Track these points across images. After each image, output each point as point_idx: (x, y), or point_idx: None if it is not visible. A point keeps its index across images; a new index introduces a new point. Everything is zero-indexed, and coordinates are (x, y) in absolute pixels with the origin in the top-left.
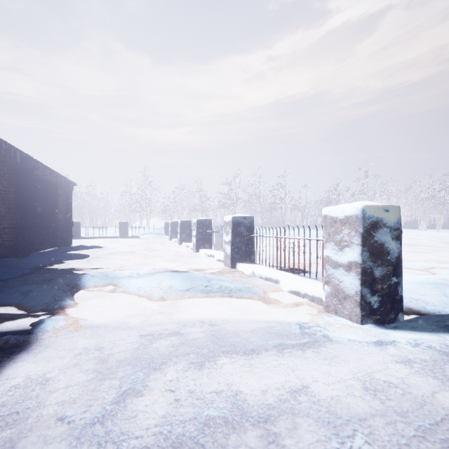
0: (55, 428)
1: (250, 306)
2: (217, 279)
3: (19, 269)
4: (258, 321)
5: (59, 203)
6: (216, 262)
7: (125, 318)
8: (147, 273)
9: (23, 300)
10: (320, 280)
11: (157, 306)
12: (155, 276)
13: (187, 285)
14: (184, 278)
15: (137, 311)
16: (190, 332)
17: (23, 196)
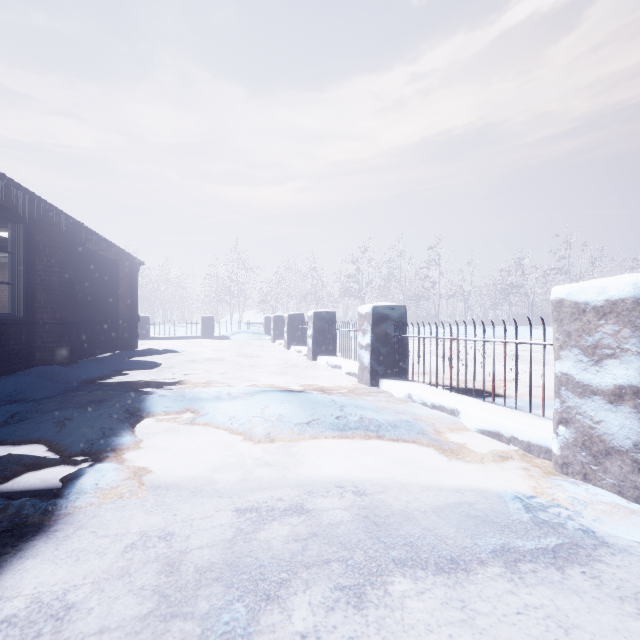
0: None
1: (417, 456)
2: (353, 406)
3: (62, 382)
4: (440, 489)
5: (120, 290)
6: (345, 377)
7: (211, 472)
8: (243, 394)
9: (57, 434)
10: (525, 411)
11: (261, 450)
12: (255, 398)
13: (307, 416)
14: (301, 404)
15: (230, 460)
16: (323, 507)
17: (70, 279)
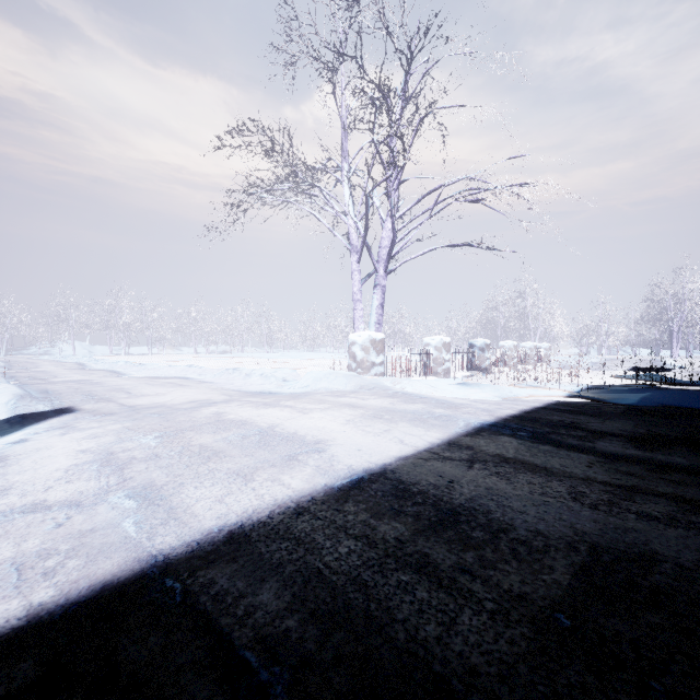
0: (75, 521)
1: None
2: None
3: None
4: None
5: None
6: None
7: None
8: None
9: None
10: None
11: None
12: None
13: None
14: None
15: None
16: None
17: None
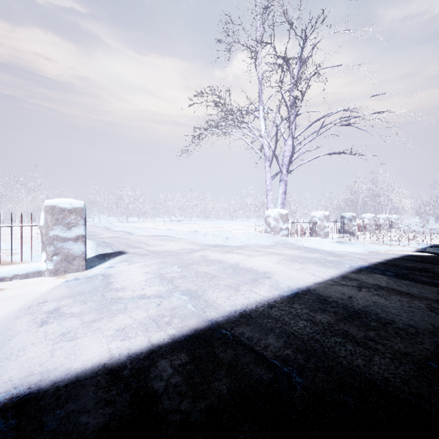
0: (165, 303)
1: None
2: None
3: None
4: (50, 291)
5: None
6: None
7: None
8: None
9: None
10: None
11: None
12: None
13: None
14: None
15: None
16: (55, 306)
17: None
